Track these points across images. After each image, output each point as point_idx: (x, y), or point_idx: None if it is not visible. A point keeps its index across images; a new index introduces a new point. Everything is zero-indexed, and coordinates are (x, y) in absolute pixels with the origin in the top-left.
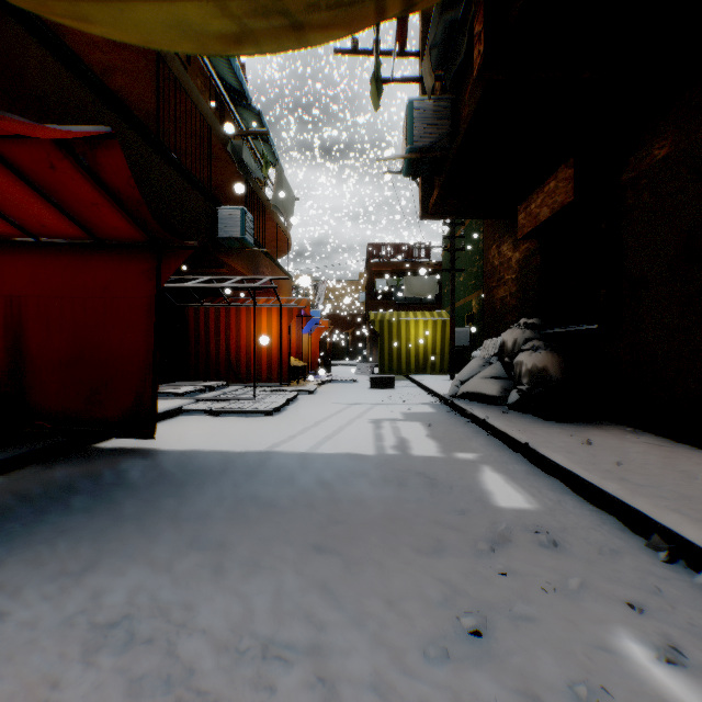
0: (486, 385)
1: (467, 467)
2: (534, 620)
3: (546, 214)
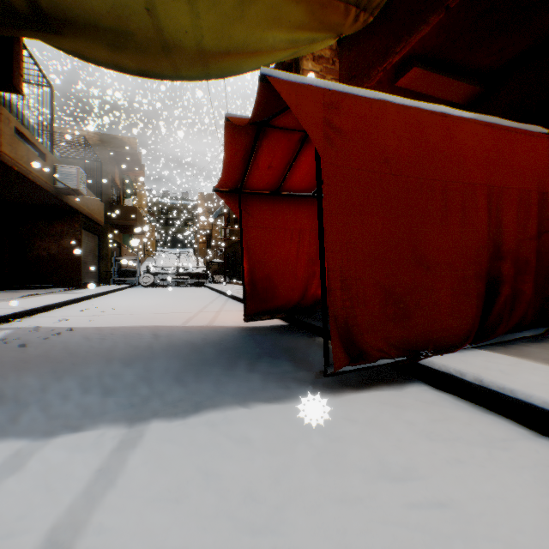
0: None
1: None
2: None
3: None
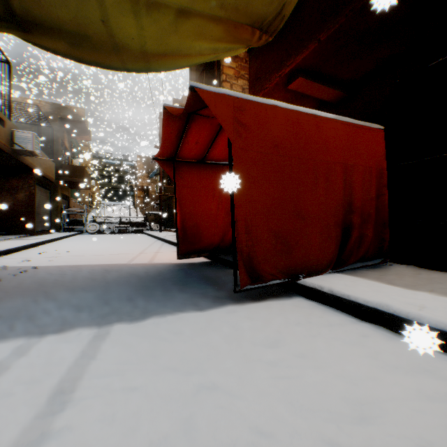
0: None
1: None
2: None
3: None
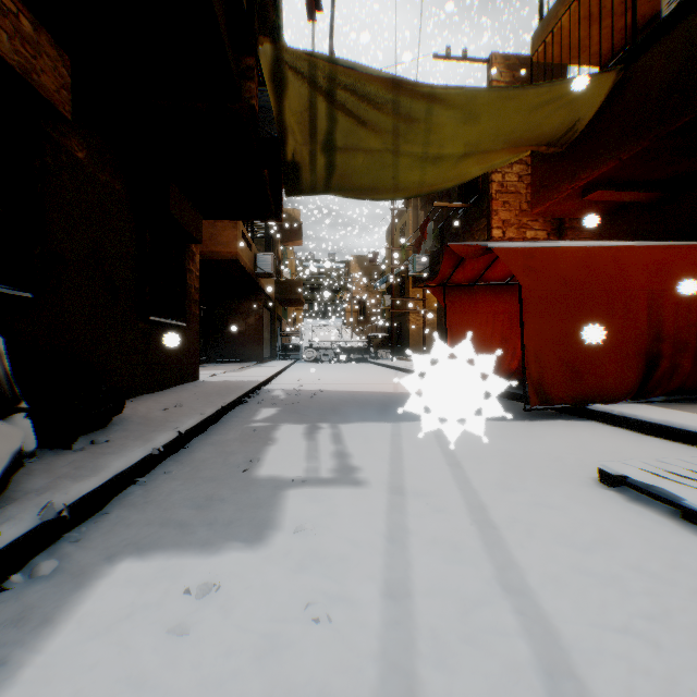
0: (8, 426)
1: (273, 418)
2: (299, 398)
3: (15, 59)
